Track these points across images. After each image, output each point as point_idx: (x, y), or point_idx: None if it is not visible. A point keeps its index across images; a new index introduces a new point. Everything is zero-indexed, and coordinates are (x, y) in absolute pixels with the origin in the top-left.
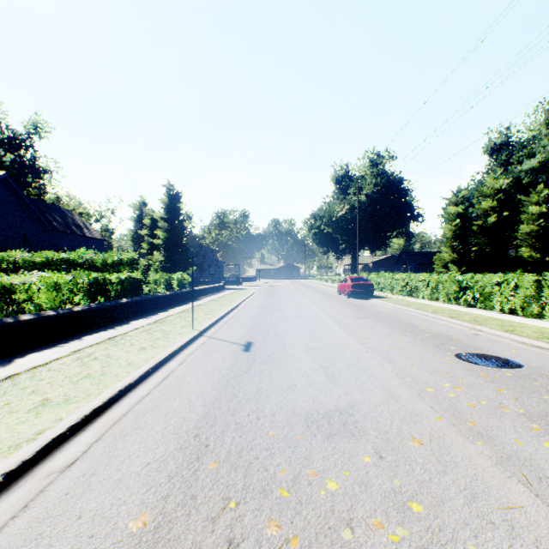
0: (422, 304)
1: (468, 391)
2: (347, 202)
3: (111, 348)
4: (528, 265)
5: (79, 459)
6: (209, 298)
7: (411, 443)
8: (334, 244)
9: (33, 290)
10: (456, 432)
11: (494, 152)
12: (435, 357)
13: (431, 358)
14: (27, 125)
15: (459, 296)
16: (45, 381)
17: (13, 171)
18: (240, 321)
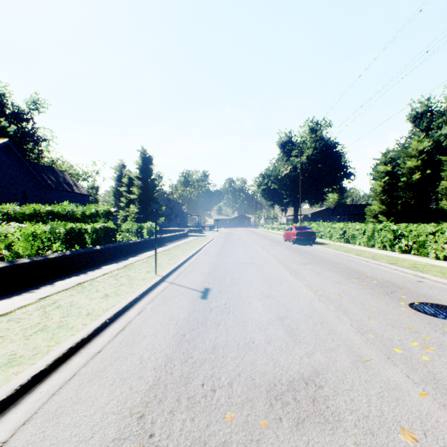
0: (360, 250)
1: (441, 353)
2: (291, 163)
3: (76, 295)
4: None
5: None
6: (174, 244)
7: (402, 437)
8: (279, 199)
9: (10, 239)
10: None
11: (416, 119)
12: (389, 307)
13: (387, 309)
14: (28, 102)
15: (394, 243)
16: None
17: (16, 140)
18: (199, 266)
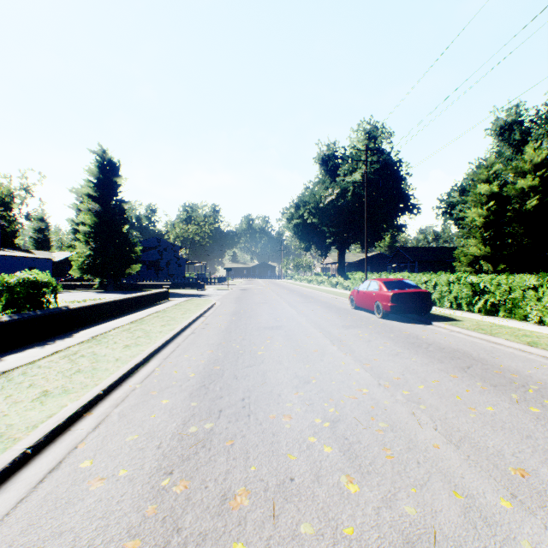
0: None
1: None
2: (338, 185)
3: None
4: None
5: None
6: (100, 329)
7: None
8: (319, 238)
9: None
10: None
11: (504, 131)
12: None
13: None
14: None
15: None
16: None
17: None
18: None
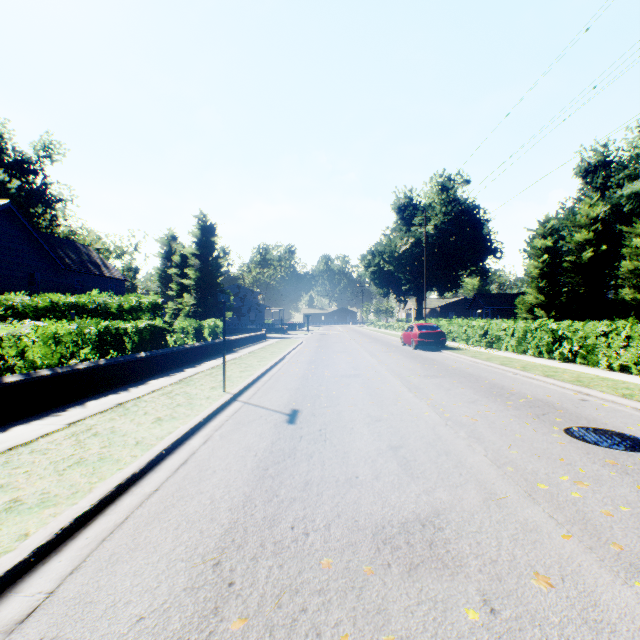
0: (507, 357)
1: (597, 489)
2: (412, 235)
3: (117, 419)
4: (632, 309)
5: (39, 607)
6: (247, 350)
7: (534, 583)
8: (395, 285)
9: (24, 343)
10: (598, 563)
11: (588, 174)
12: (538, 433)
13: (534, 436)
14: (37, 146)
15: (553, 348)
16: (22, 469)
17: (20, 200)
18: (284, 380)
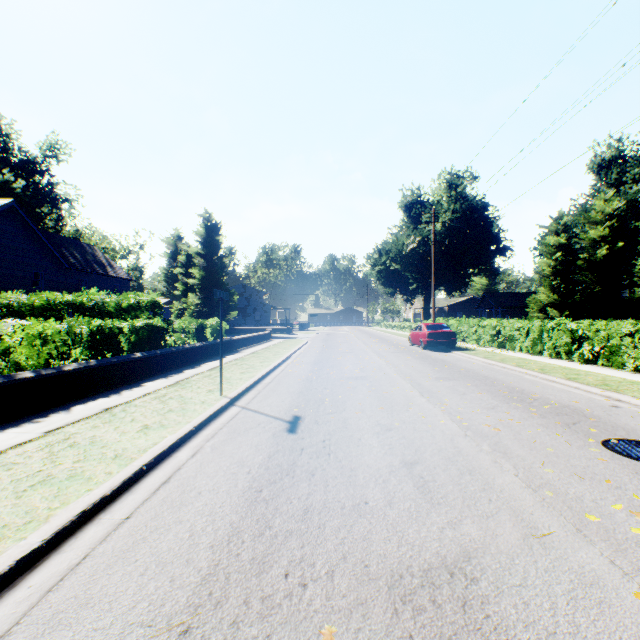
0: (522, 359)
1: None
2: (419, 233)
3: (100, 427)
4: None
5: None
6: (251, 350)
7: None
8: (402, 284)
9: (6, 343)
10: None
11: (602, 169)
12: (573, 447)
13: (569, 450)
14: (43, 146)
15: (572, 349)
16: None
17: (26, 200)
18: (286, 382)
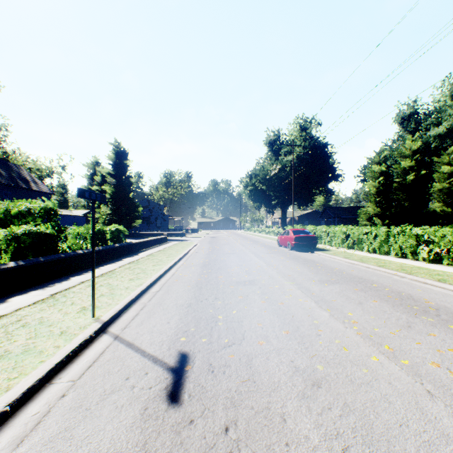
0: (375, 258)
1: None
2: (280, 162)
3: None
4: (440, 218)
5: None
6: (147, 253)
7: None
8: (267, 200)
9: None
10: None
11: (404, 121)
12: None
13: None
14: None
15: (418, 250)
16: None
17: None
18: (175, 290)
